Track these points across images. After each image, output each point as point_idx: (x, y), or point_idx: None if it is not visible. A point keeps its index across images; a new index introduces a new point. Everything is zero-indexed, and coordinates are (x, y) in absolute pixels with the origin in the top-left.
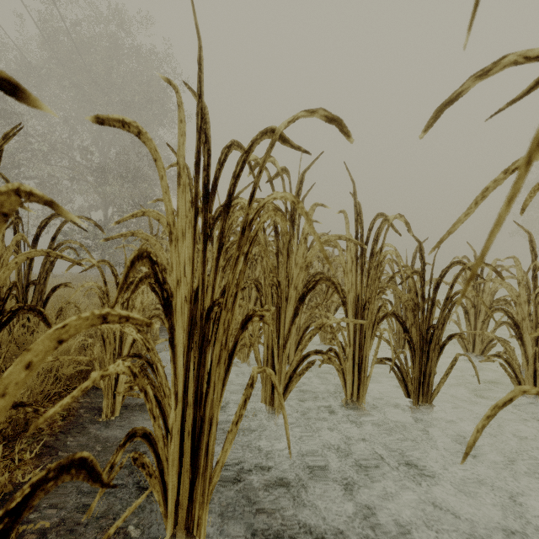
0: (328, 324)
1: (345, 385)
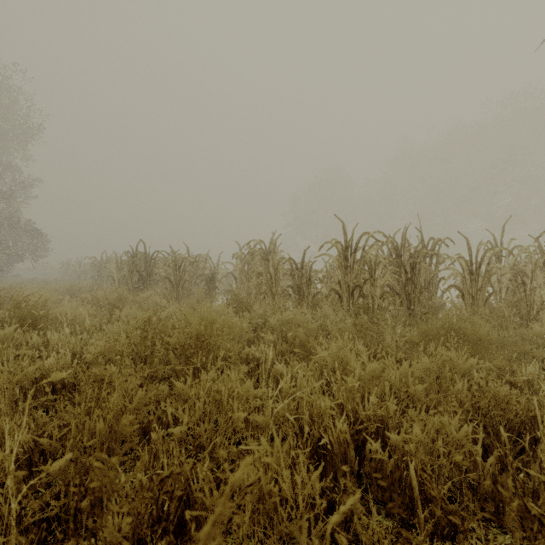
0: None
1: None
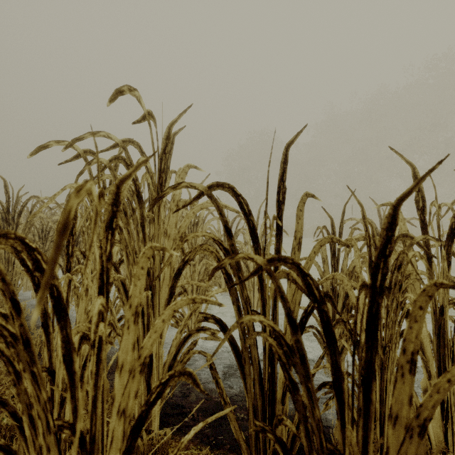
0: None
1: None
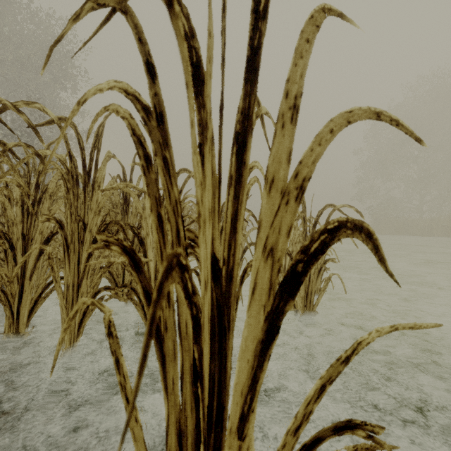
0: (116, 263)
1: (146, 316)
